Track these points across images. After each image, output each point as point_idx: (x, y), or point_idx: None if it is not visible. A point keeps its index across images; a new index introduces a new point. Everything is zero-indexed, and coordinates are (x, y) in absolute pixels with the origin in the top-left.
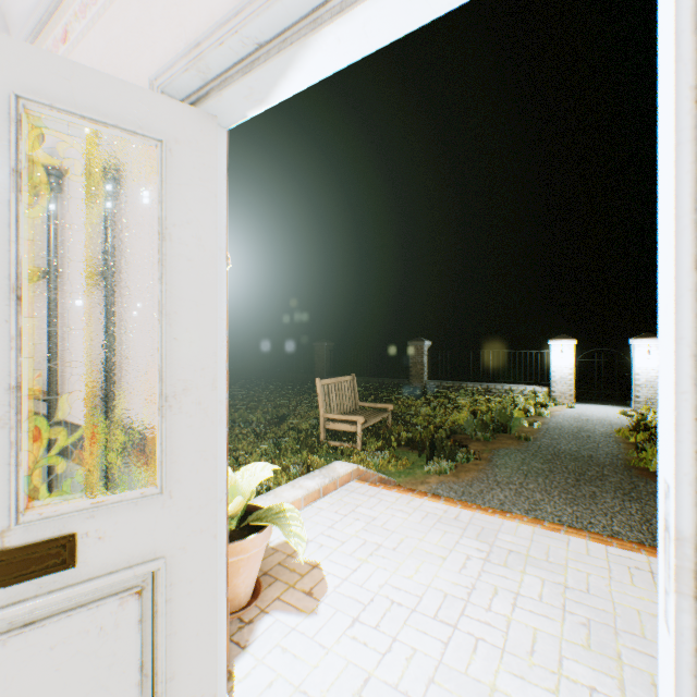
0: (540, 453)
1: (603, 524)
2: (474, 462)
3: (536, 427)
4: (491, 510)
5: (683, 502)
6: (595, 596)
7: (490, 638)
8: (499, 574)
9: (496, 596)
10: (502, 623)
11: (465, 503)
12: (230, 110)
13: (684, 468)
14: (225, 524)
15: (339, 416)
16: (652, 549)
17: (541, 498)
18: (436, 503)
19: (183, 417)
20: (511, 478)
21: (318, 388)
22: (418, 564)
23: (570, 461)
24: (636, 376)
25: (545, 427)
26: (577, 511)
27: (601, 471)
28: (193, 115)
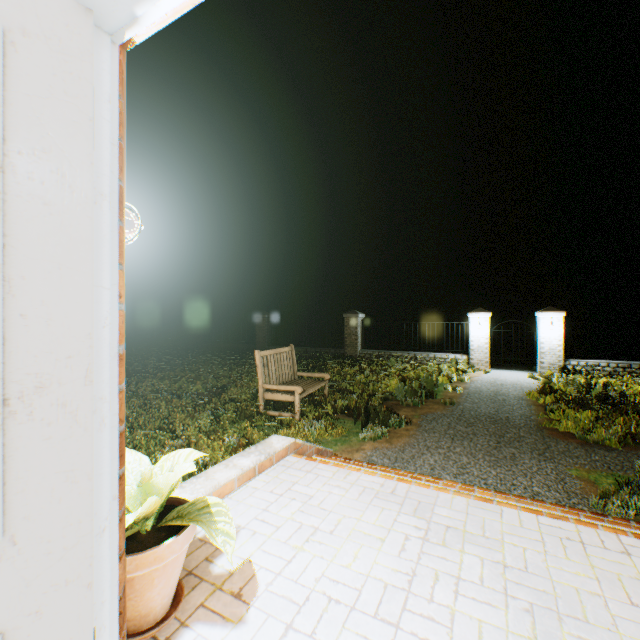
0: (464, 417)
1: (525, 485)
2: (405, 427)
3: (458, 392)
4: (425, 479)
5: None
6: (534, 574)
7: (435, 638)
8: (439, 555)
9: (437, 582)
10: (446, 617)
11: (400, 473)
12: (109, 1)
13: None
14: (110, 561)
15: (277, 387)
16: (575, 513)
17: (468, 461)
18: (372, 477)
19: (36, 426)
20: (439, 443)
21: (257, 359)
22: (357, 549)
23: (490, 424)
24: (541, 344)
25: (466, 392)
26: (501, 473)
27: (518, 432)
28: (53, 1)
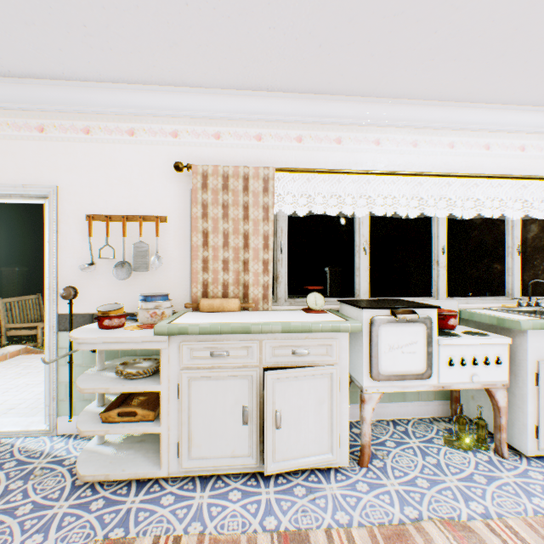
0: None
1: None
2: None
3: None
4: None
5: (46, 301)
6: None
7: None
8: None
9: None
10: None
11: None
12: None
13: (47, 296)
14: None
15: (22, 325)
16: None
17: None
18: None
19: None
20: None
21: (0, 305)
22: None
23: None
24: None
25: None
26: None
27: None
28: None
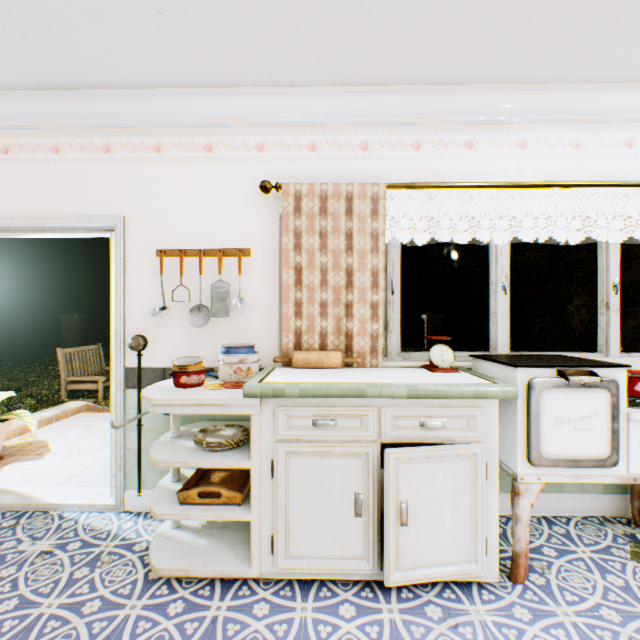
0: None
1: None
2: None
3: None
4: None
5: (113, 352)
6: None
7: None
8: None
9: None
10: None
11: None
12: None
13: (113, 346)
14: None
15: (82, 378)
16: None
17: None
18: None
19: None
20: None
21: (60, 356)
22: None
23: None
24: None
25: None
26: None
27: None
28: None
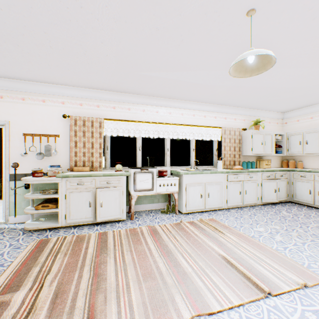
0: None
1: None
2: None
3: None
4: None
5: (3, 169)
6: None
7: None
8: None
9: None
10: None
11: None
12: None
13: (3, 167)
14: None
15: None
16: None
17: None
18: None
19: None
20: None
21: None
22: None
23: None
24: None
25: None
26: None
27: None
28: None
